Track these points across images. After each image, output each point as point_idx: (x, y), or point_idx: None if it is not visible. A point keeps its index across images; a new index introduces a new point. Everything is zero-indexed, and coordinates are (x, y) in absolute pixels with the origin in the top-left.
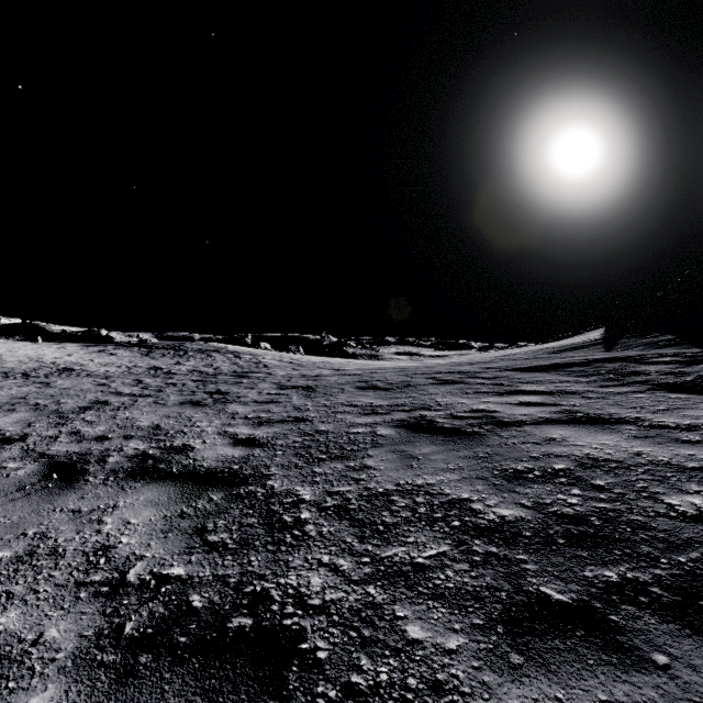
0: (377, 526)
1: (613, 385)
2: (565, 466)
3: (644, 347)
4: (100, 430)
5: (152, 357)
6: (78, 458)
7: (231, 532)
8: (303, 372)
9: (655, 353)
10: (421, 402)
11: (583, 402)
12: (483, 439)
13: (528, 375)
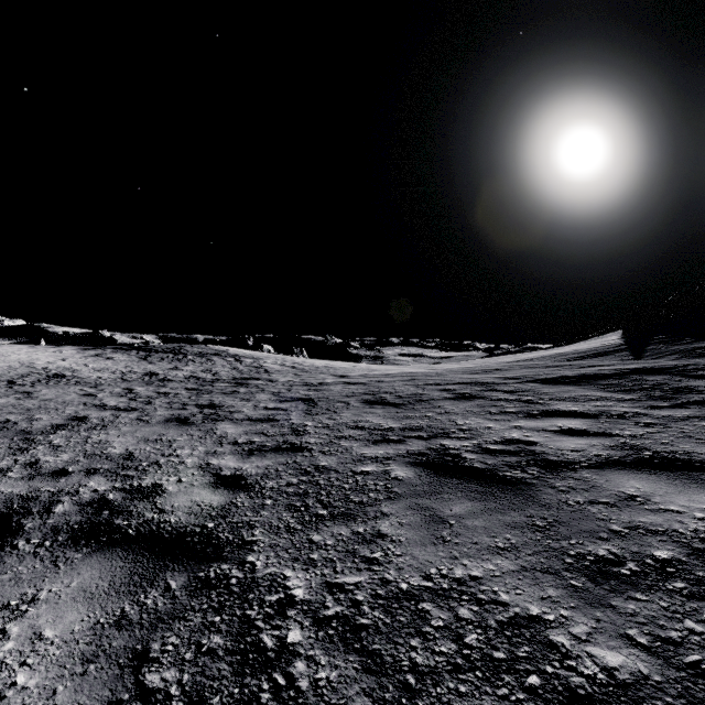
0: (404, 675)
1: (665, 405)
2: (670, 553)
3: (680, 355)
4: (62, 459)
5: (149, 361)
6: (19, 506)
7: (181, 666)
8: (305, 379)
9: (697, 363)
10: (439, 425)
11: (642, 432)
12: (534, 493)
13: (556, 388)
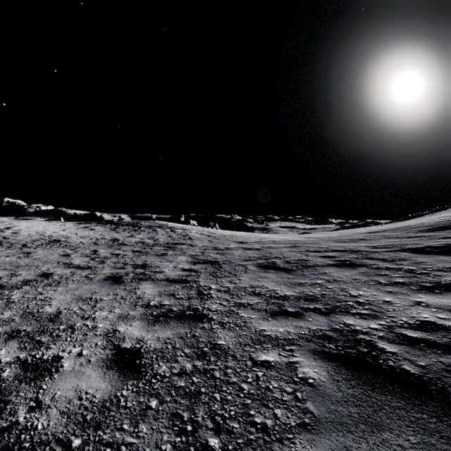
0: None
1: None
2: None
3: None
4: (2, 317)
5: (116, 231)
6: None
7: None
8: (215, 244)
9: None
10: (333, 295)
11: None
12: None
13: (431, 258)
